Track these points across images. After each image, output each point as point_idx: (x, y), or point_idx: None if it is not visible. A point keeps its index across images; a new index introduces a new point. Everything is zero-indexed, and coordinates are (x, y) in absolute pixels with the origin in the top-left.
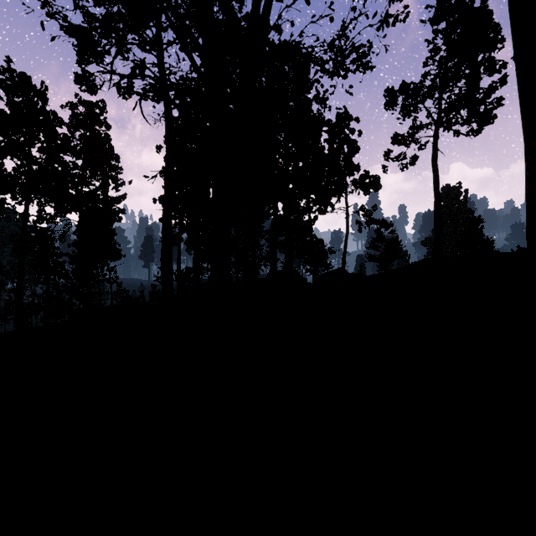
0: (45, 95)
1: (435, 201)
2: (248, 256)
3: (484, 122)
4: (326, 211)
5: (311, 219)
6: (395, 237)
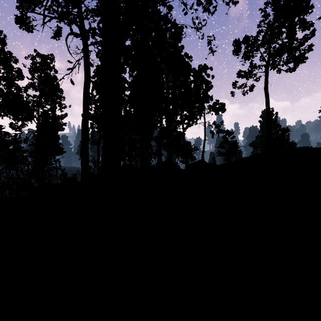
0: (4, 41)
1: (266, 114)
2: (143, 152)
3: (299, 62)
4: (193, 123)
5: (184, 127)
6: (235, 140)
